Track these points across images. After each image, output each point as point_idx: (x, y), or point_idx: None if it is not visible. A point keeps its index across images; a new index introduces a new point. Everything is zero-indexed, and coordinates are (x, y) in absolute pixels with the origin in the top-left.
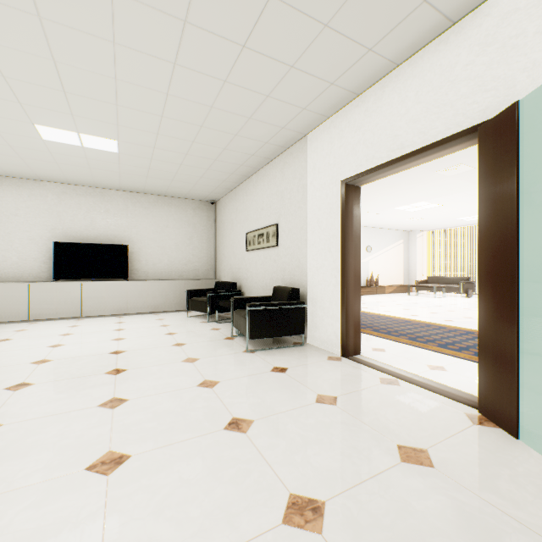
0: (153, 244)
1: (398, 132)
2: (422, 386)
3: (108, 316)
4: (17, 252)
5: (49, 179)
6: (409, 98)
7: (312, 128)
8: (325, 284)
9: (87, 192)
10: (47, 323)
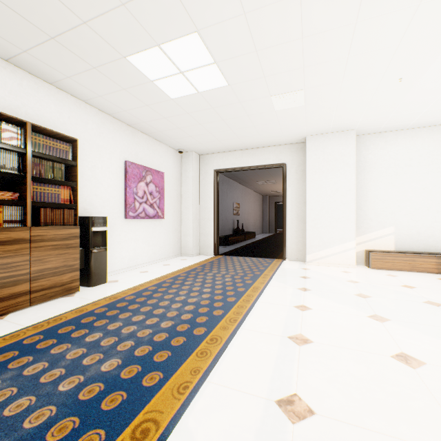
0: None
1: None
2: None
3: None
4: None
5: None
6: None
7: None
8: None
9: None
10: None
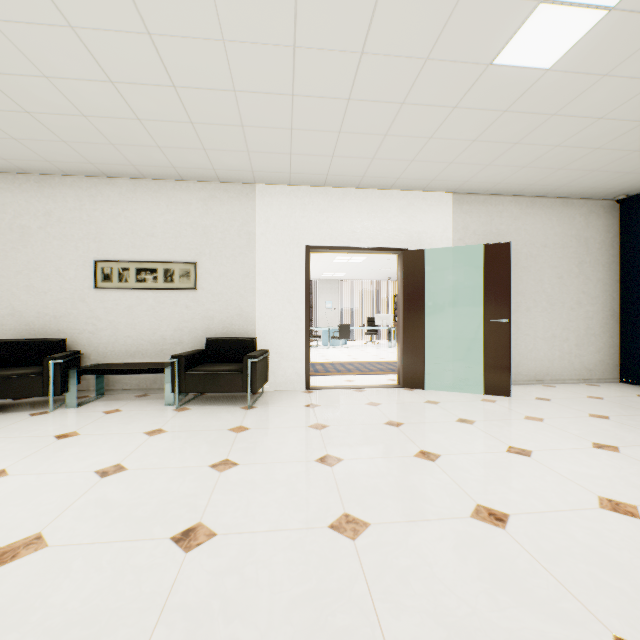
0: None
1: (356, 230)
2: (371, 387)
3: None
4: None
5: None
6: (364, 213)
7: (268, 183)
8: (284, 332)
9: None
10: None
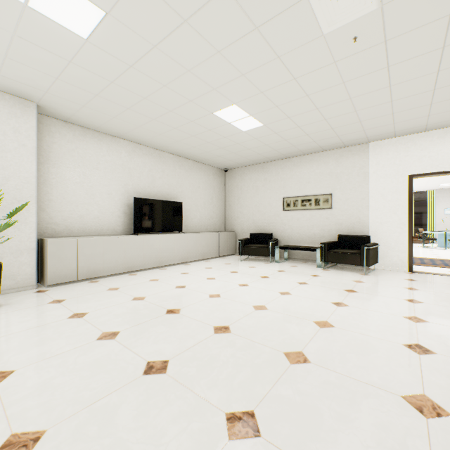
0: (191, 202)
1: None
2: None
3: (176, 264)
4: (97, 206)
5: (127, 137)
6: None
7: (378, 140)
8: (390, 233)
9: (149, 152)
10: (149, 274)
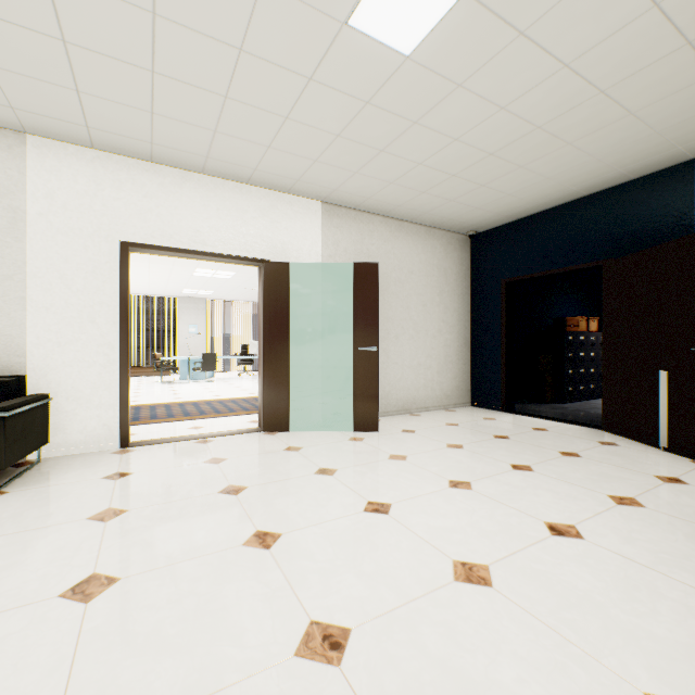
0: None
1: (201, 229)
2: (223, 435)
3: None
4: None
5: None
6: (212, 208)
7: (53, 137)
8: (83, 366)
9: None
10: None
